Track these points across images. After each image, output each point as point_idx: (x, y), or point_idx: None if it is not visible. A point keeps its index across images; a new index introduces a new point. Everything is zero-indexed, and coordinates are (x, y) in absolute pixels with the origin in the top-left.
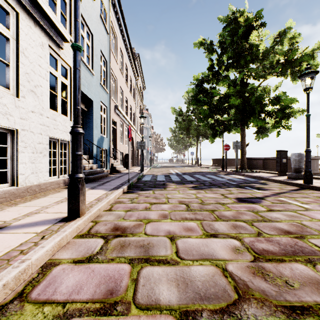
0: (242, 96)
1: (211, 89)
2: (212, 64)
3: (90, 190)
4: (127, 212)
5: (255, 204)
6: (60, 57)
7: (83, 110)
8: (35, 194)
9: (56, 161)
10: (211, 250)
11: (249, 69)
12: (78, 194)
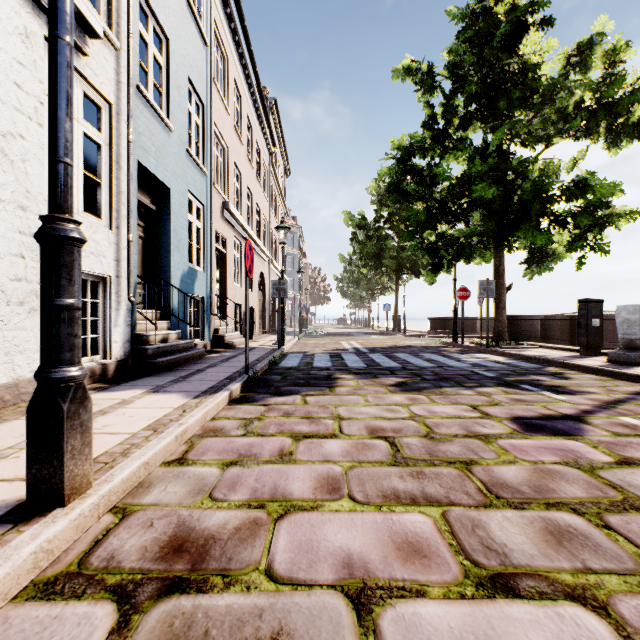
0: (502, 180)
1: (429, 168)
2: (433, 115)
3: (148, 395)
4: (226, 470)
5: (573, 440)
6: (81, 75)
7: (148, 209)
8: (1, 409)
9: None
10: None
11: (513, 124)
12: (58, 433)
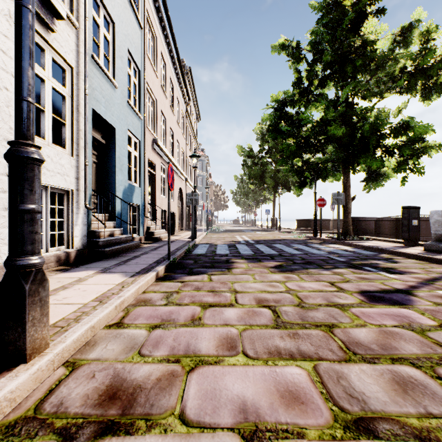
0: (349, 123)
1: (297, 115)
2: (300, 77)
3: (98, 275)
4: (152, 332)
5: (406, 308)
6: (50, 46)
7: (100, 143)
8: None
9: (43, 224)
10: None
11: (356, 83)
12: (22, 307)
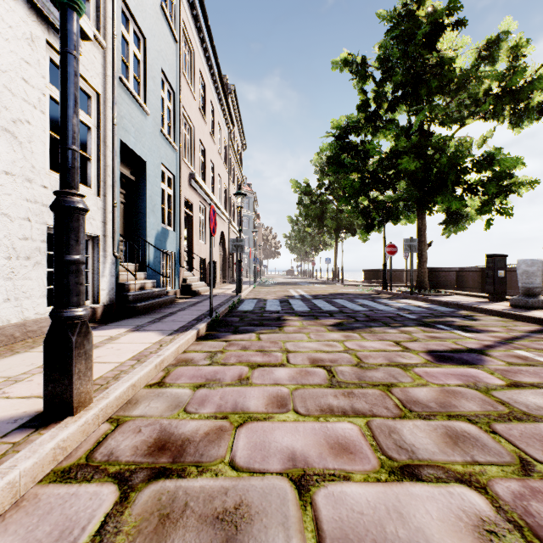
0: (423, 155)
1: (363, 144)
2: (366, 100)
3: (131, 333)
4: (196, 391)
5: (474, 368)
6: None
7: (128, 180)
8: (12, 344)
9: None
10: (418, 537)
11: (433, 107)
12: (69, 359)
